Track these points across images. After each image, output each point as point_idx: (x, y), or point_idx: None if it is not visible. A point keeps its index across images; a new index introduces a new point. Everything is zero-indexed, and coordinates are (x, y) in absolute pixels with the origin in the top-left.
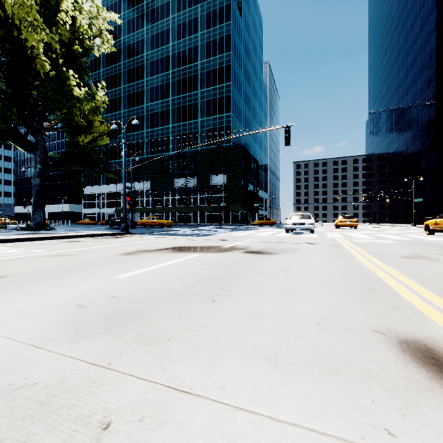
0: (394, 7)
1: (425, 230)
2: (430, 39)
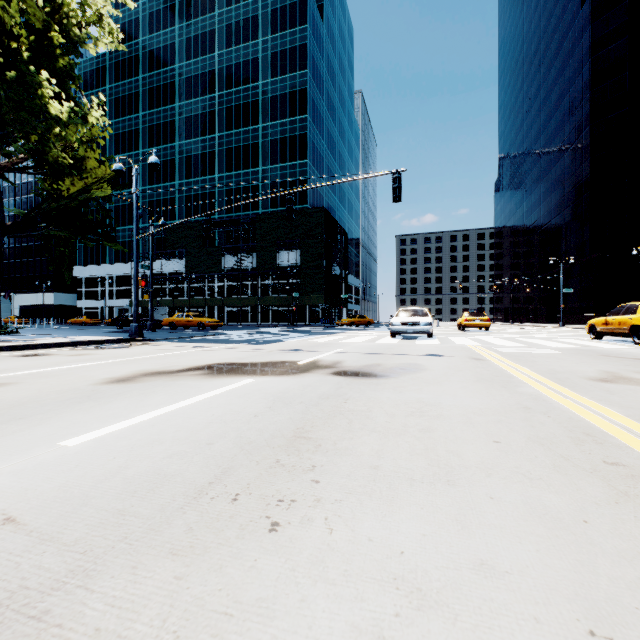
0: (534, 24)
1: (589, 332)
2: (582, 68)
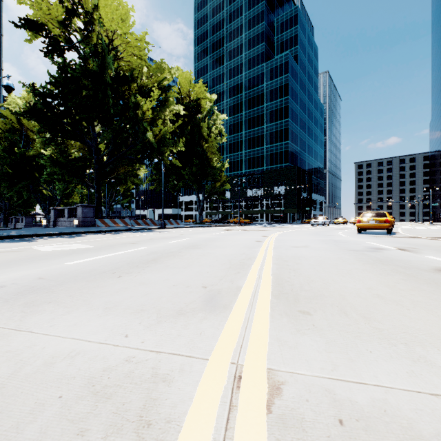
0: None
1: None
2: None
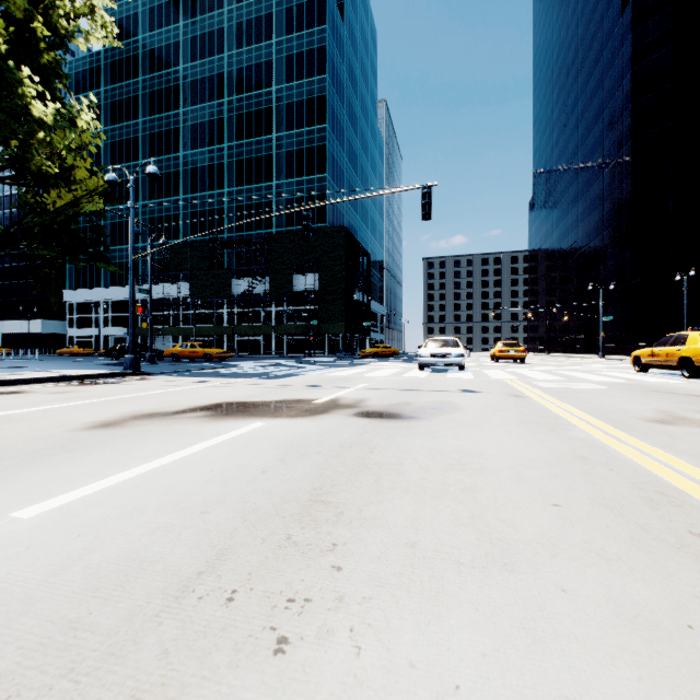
0: (571, 31)
1: (634, 364)
2: (623, 80)
